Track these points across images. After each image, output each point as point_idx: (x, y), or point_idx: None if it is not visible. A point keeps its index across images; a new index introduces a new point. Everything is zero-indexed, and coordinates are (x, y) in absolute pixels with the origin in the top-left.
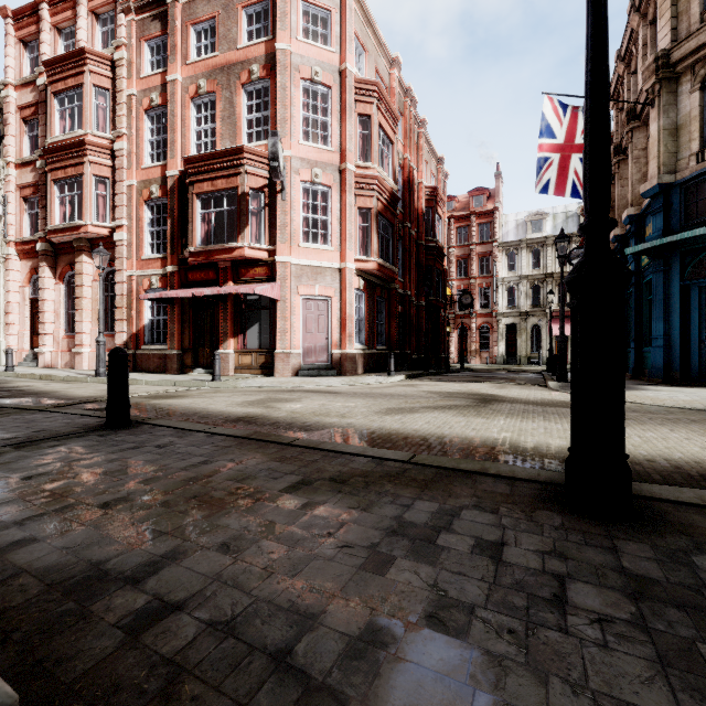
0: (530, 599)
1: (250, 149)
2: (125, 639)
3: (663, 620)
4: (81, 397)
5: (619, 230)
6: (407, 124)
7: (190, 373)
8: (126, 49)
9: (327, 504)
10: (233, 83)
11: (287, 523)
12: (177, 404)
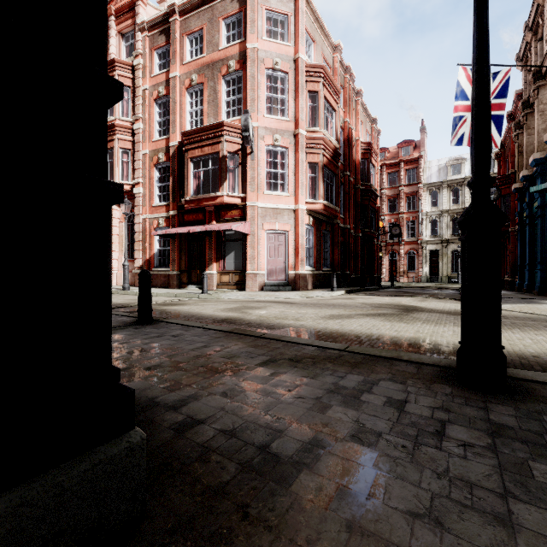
0: (419, 431)
1: (228, 123)
2: (175, 434)
3: (509, 448)
4: (115, 304)
5: (527, 171)
6: (347, 94)
7: (185, 288)
8: (142, 57)
9: (287, 374)
10: (216, 75)
11: (262, 383)
12: (179, 309)
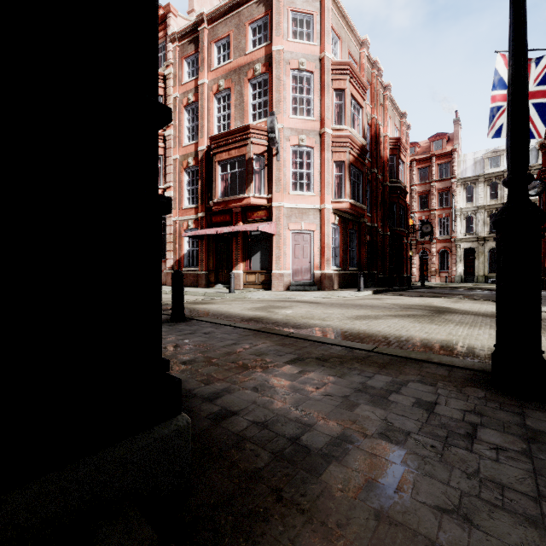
0: (449, 433)
1: (255, 126)
2: (212, 423)
3: (545, 454)
4: None
5: None
6: (374, 90)
7: (213, 287)
8: (172, 66)
9: (314, 372)
10: (242, 79)
11: (290, 380)
12: (208, 308)
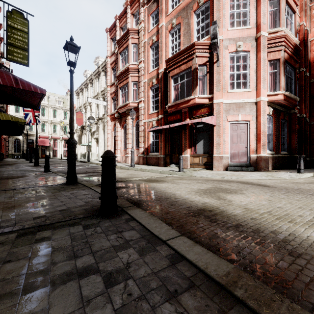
0: None
1: (199, 42)
2: None
3: None
4: (118, 178)
5: None
6: (302, 1)
7: (168, 166)
8: (143, 22)
9: None
10: (189, 13)
11: None
12: (157, 187)
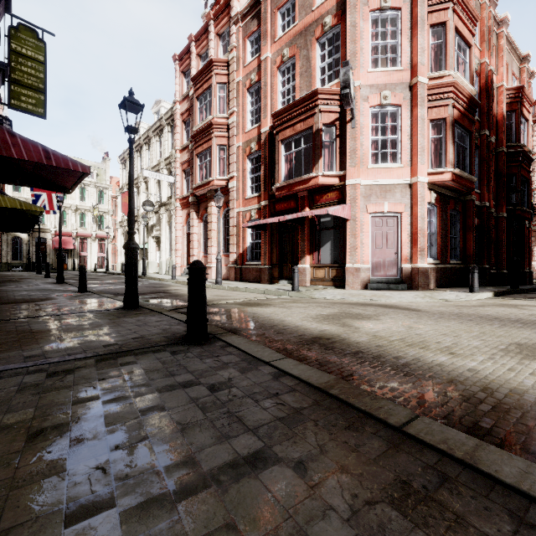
0: None
1: (323, 90)
2: None
3: None
4: None
5: None
6: (485, 26)
7: (276, 283)
8: (235, 50)
9: None
10: (309, 41)
11: None
12: (259, 313)
